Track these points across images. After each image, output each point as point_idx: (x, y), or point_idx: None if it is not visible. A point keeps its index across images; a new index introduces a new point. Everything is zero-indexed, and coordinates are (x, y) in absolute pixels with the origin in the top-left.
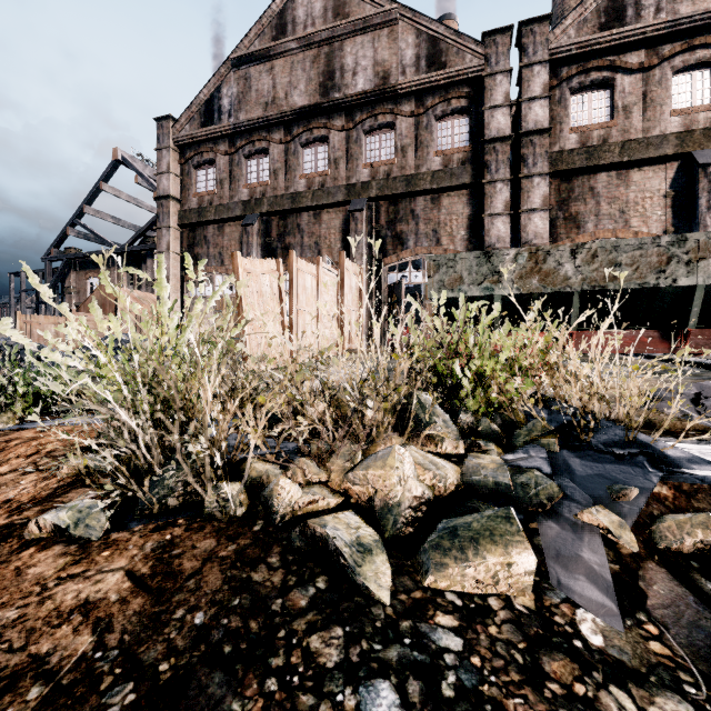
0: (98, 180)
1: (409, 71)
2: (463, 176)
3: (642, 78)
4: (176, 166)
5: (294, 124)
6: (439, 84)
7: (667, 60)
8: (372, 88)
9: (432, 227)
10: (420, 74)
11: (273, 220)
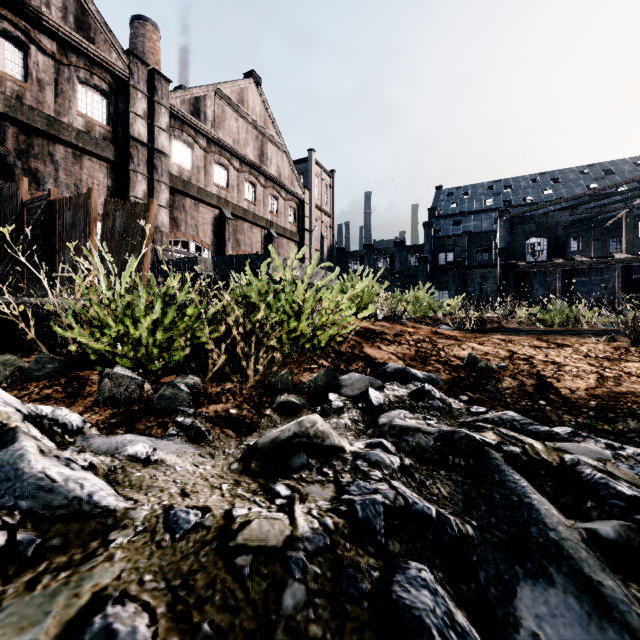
0: None
1: (55, 11)
2: (108, 151)
3: (204, 156)
4: None
5: None
6: (88, 54)
7: (213, 154)
8: None
9: (74, 181)
10: (68, 27)
11: None
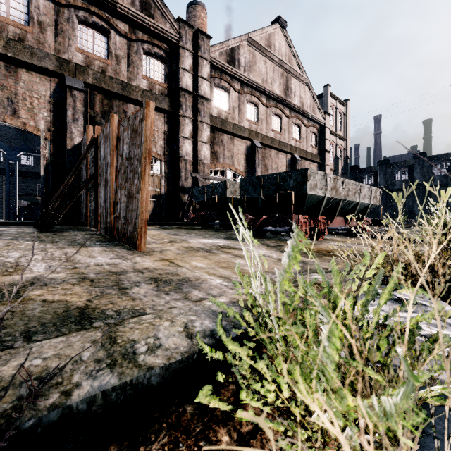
0: None
1: None
2: (164, 103)
3: (238, 97)
4: None
5: None
6: (149, 28)
7: (245, 95)
8: None
9: None
10: (135, 9)
11: None
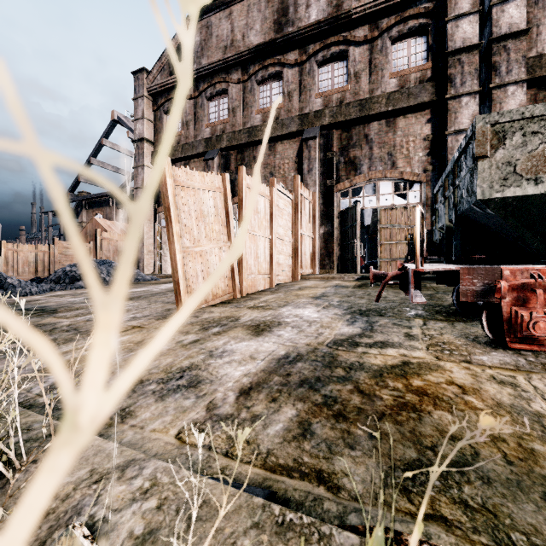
0: (100, 137)
1: None
2: (422, 94)
3: None
4: (149, 112)
5: (251, 64)
6: (395, 3)
7: None
8: (325, 16)
9: (387, 150)
10: None
11: (232, 154)
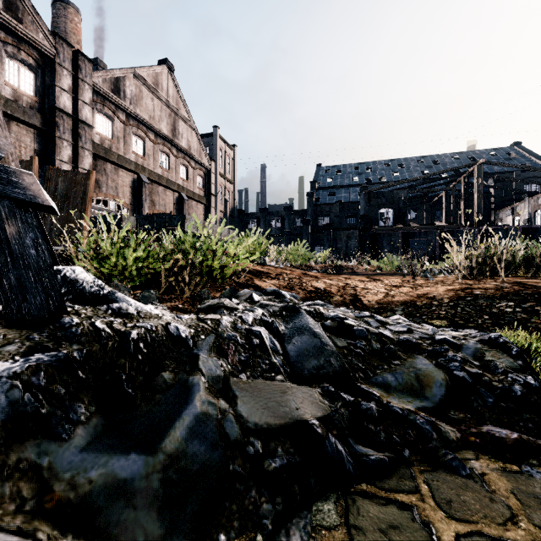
0: None
1: None
2: (35, 119)
3: (124, 128)
4: None
5: None
6: (16, 32)
7: (131, 127)
8: None
9: None
10: None
11: None
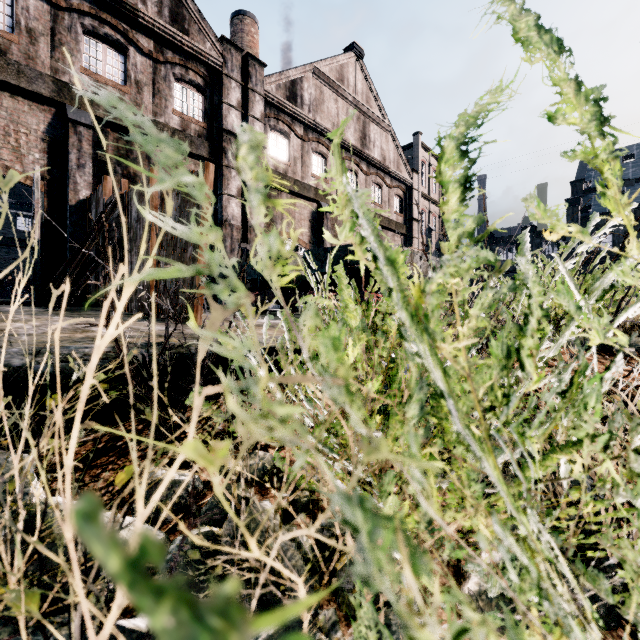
0: None
1: (151, 6)
2: (202, 148)
3: (301, 145)
4: None
5: None
6: (182, 47)
7: (310, 142)
8: None
9: None
10: (163, 21)
11: None
